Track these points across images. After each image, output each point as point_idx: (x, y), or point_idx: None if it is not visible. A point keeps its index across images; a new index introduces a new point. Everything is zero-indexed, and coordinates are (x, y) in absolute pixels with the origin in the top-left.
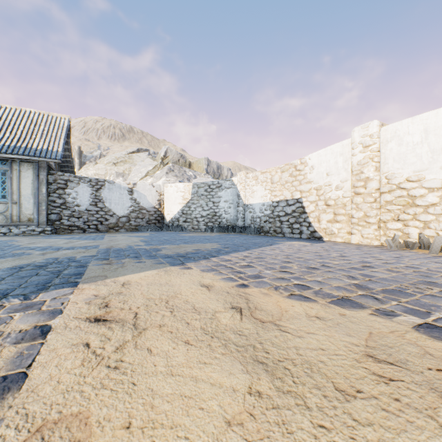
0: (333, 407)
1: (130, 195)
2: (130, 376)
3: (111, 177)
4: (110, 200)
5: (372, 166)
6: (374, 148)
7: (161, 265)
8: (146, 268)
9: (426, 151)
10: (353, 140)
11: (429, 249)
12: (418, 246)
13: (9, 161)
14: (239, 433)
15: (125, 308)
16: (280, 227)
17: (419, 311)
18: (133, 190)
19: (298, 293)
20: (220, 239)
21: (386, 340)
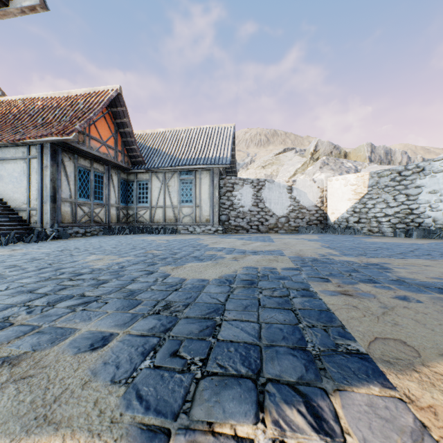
0: None
1: (289, 193)
2: None
3: None
4: (269, 200)
5: None
6: None
7: None
8: None
9: None
10: None
11: None
12: None
13: (194, 171)
14: None
15: None
16: None
17: None
18: (292, 187)
19: None
20: None
21: None
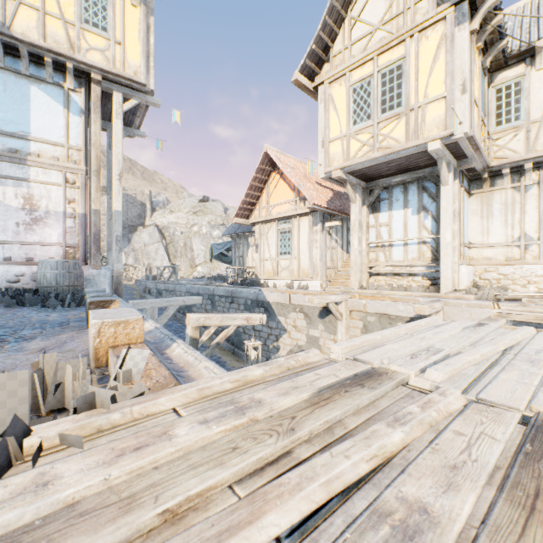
0: None
1: None
2: None
3: (203, 228)
4: None
5: None
6: None
7: None
8: None
9: None
10: None
11: None
12: None
13: None
14: None
15: None
16: None
17: None
18: None
19: None
20: None
21: None
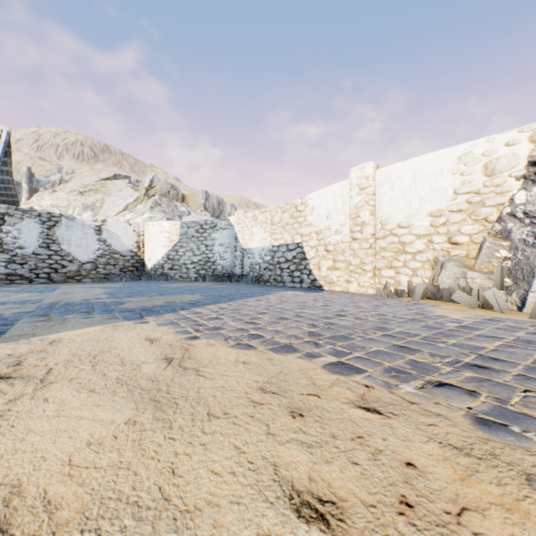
0: (193, 426)
1: (97, 234)
2: (12, 421)
3: (76, 210)
4: (68, 241)
5: (368, 210)
6: (370, 191)
7: (113, 320)
8: (92, 324)
9: (414, 197)
10: (351, 181)
11: (412, 297)
12: (408, 294)
13: None
14: (94, 449)
15: (40, 365)
16: (281, 275)
17: (344, 352)
18: (102, 228)
19: (245, 343)
20: (207, 290)
21: (289, 376)
